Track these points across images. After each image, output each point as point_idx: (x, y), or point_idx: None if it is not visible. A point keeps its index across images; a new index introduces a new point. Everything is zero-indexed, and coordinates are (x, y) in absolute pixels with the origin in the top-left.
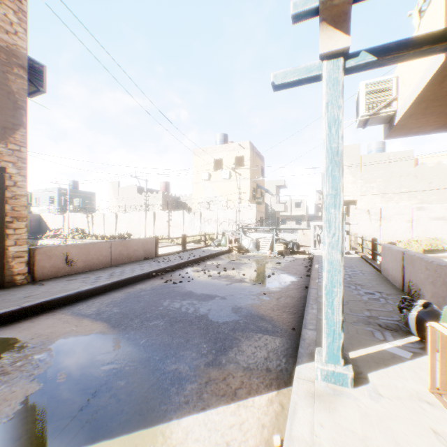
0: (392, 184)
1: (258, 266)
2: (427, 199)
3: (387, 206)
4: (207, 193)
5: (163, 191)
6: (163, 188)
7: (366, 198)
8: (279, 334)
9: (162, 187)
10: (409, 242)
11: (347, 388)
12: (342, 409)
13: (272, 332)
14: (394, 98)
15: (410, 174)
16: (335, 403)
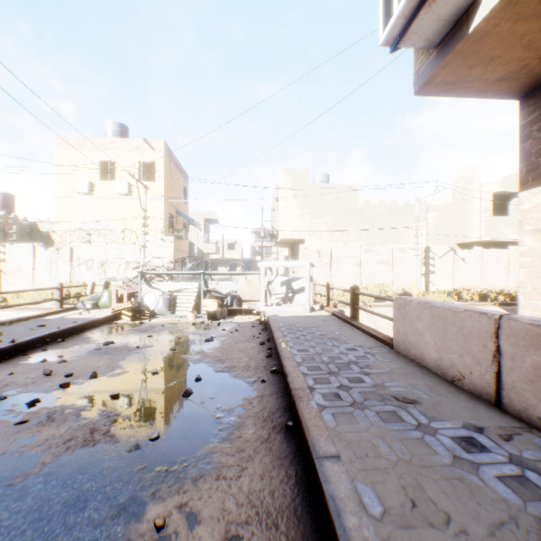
0: (340, 222)
1: (165, 354)
2: (372, 241)
3: (338, 247)
4: (88, 215)
5: None
6: None
7: (315, 236)
8: None
9: None
10: (360, 289)
11: None
12: None
13: None
14: None
15: (357, 212)
16: None
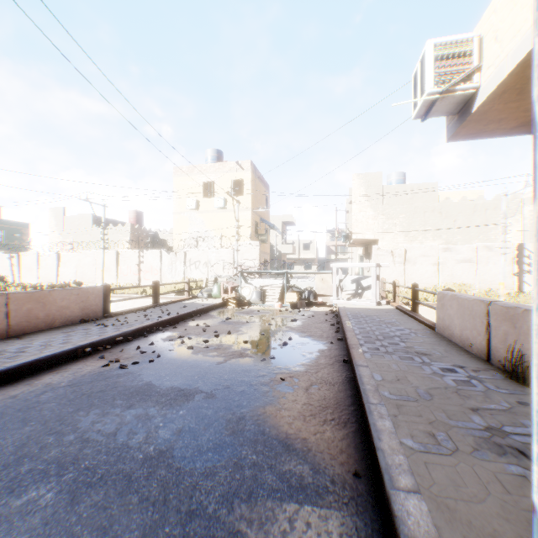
0: (416, 221)
1: (265, 326)
2: (453, 239)
3: (413, 246)
4: (195, 226)
5: (133, 223)
6: (133, 220)
7: (389, 236)
8: (332, 495)
9: (131, 218)
10: (436, 289)
11: None
12: None
13: (316, 492)
14: (476, 68)
15: (435, 211)
16: None
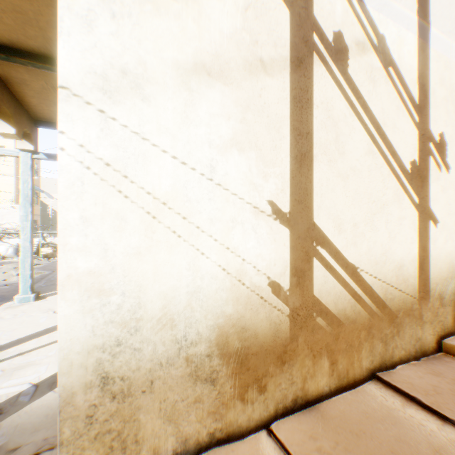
0: None
1: (12, 269)
2: None
3: None
4: None
5: None
6: None
7: None
8: (7, 300)
9: None
10: None
11: (32, 302)
12: (22, 307)
13: (1, 301)
14: None
15: None
16: (20, 307)
